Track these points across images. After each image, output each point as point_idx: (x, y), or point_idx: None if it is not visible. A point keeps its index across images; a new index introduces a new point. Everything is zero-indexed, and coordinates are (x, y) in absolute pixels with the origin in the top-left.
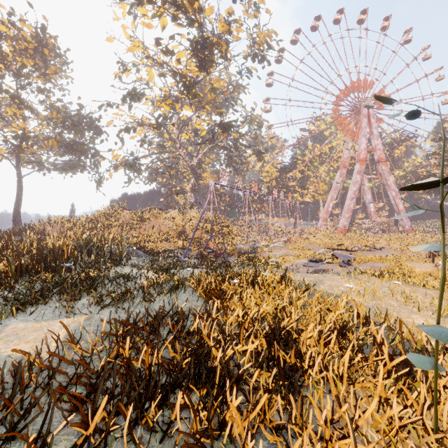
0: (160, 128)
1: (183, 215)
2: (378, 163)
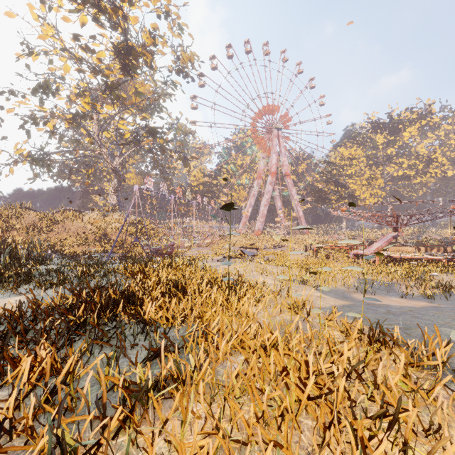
0: (78, 126)
1: (104, 218)
2: (285, 176)
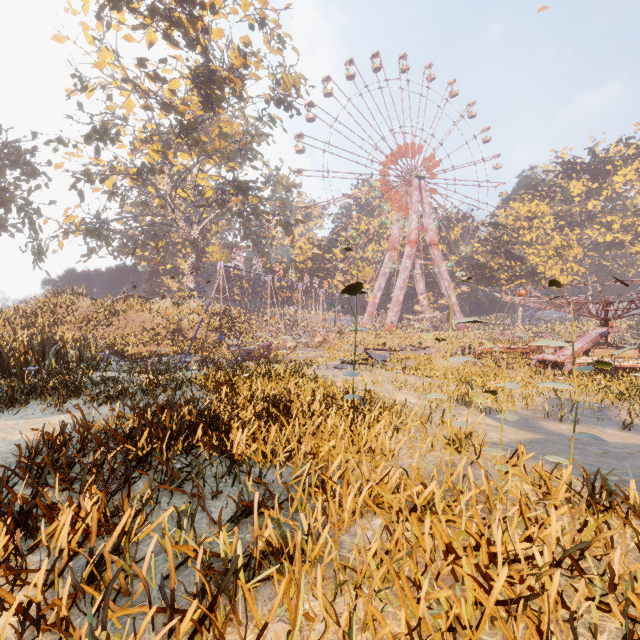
0: (145, 183)
1: (178, 307)
2: (430, 246)
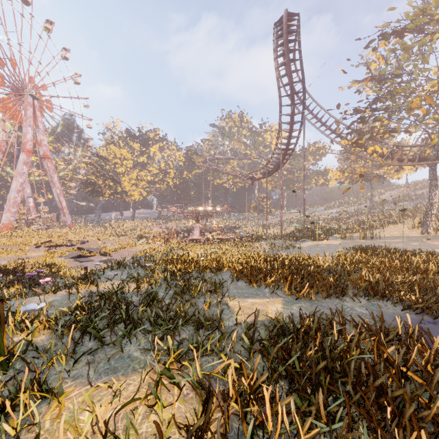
0: None
1: None
2: (44, 159)
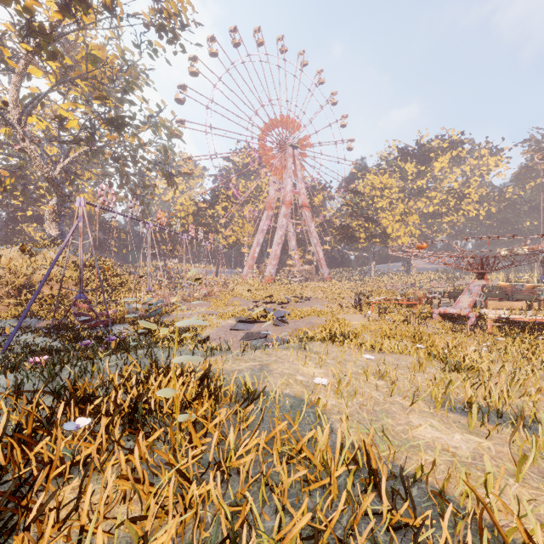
0: None
1: (29, 257)
2: (302, 208)
